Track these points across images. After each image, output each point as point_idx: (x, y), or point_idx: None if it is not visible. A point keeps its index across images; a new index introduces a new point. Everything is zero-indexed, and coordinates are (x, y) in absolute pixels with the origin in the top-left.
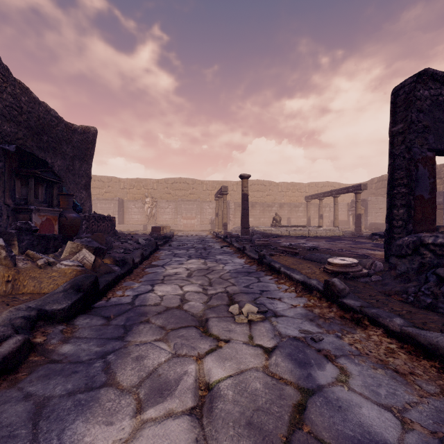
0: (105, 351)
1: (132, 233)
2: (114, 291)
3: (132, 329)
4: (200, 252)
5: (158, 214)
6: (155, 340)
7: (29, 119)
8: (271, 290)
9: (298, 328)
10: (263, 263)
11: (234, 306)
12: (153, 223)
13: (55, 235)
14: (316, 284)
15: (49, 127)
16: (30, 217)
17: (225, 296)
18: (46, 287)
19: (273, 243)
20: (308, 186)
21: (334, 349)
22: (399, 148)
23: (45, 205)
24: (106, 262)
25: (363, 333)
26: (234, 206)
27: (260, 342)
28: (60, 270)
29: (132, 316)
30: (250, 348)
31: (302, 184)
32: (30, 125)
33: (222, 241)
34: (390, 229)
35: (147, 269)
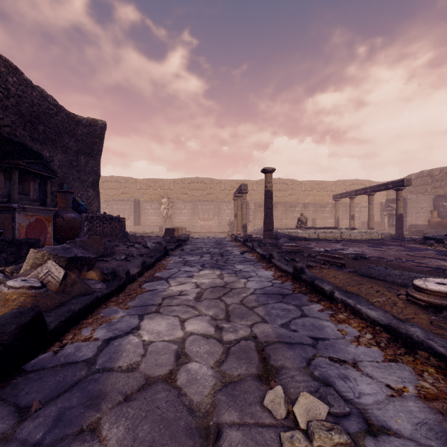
0: None
1: (144, 235)
2: (80, 327)
3: None
4: (215, 260)
5: (174, 215)
6: None
7: (19, 104)
8: (330, 337)
9: None
10: (301, 279)
11: (274, 392)
12: (169, 225)
13: (30, 239)
14: (424, 337)
15: (46, 115)
16: (13, 217)
17: (253, 350)
18: None
19: (303, 248)
20: (334, 184)
21: None
22: None
23: (37, 204)
24: (91, 275)
25: None
26: (253, 206)
27: None
28: None
29: (73, 404)
30: None
31: (328, 182)
32: (21, 111)
33: (242, 245)
34: None
35: (146, 284)
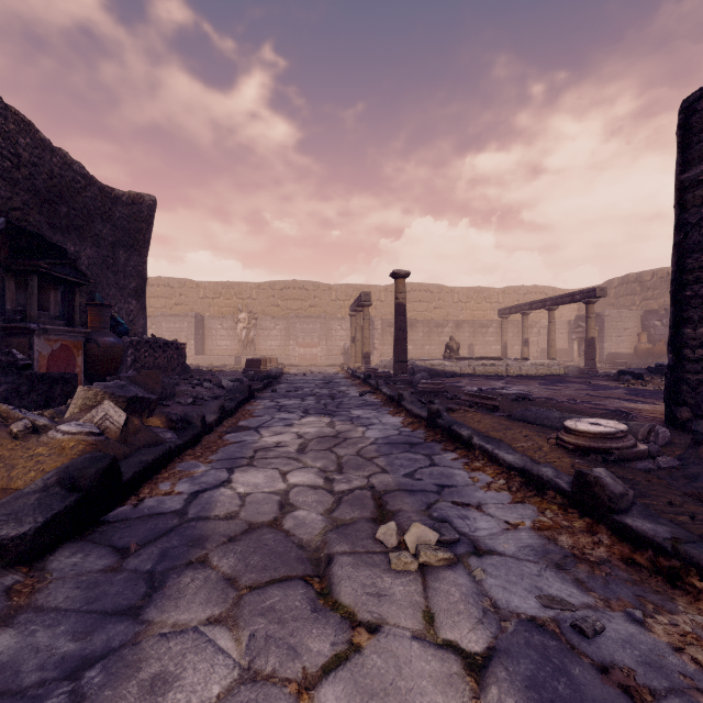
0: (87, 654)
1: (214, 370)
2: (155, 481)
3: (165, 583)
4: (323, 404)
5: (259, 338)
6: (207, 622)
7: (33, 176)
8: (459, 484)
9: (535, 590)
10: (436, 426)
11: (386, 526)
12: (251, 354)
13: (66, 374)
14: (553, 476)
15: (71, 191)
16: (31, 343)
17: (369, 498)
18: (22, 477)
19: (449, 387)
20: (502, 292)
21: (640, 667)
22: (697, 211)
23: (60, 323)
24: (154, 423)
25: (696, 611)
26: (381, 325)
27: (452, 633)
28: (52, 443)
29: (174, 545)
30: (429, 654)
31: (492, 289)
32: (36, 186)
33: (362, 384)
34: (677, 364)
35: (228, 435)
